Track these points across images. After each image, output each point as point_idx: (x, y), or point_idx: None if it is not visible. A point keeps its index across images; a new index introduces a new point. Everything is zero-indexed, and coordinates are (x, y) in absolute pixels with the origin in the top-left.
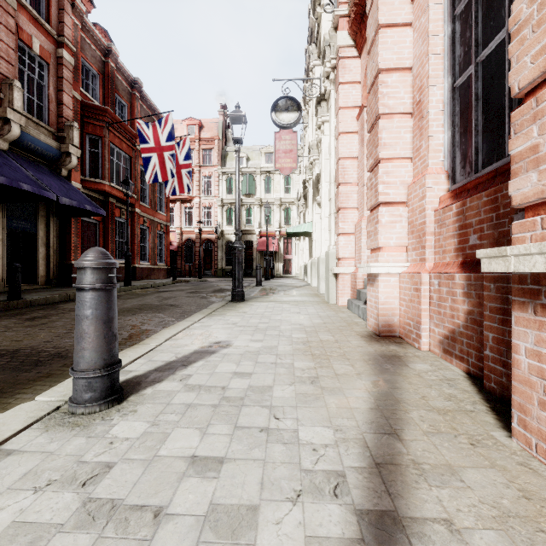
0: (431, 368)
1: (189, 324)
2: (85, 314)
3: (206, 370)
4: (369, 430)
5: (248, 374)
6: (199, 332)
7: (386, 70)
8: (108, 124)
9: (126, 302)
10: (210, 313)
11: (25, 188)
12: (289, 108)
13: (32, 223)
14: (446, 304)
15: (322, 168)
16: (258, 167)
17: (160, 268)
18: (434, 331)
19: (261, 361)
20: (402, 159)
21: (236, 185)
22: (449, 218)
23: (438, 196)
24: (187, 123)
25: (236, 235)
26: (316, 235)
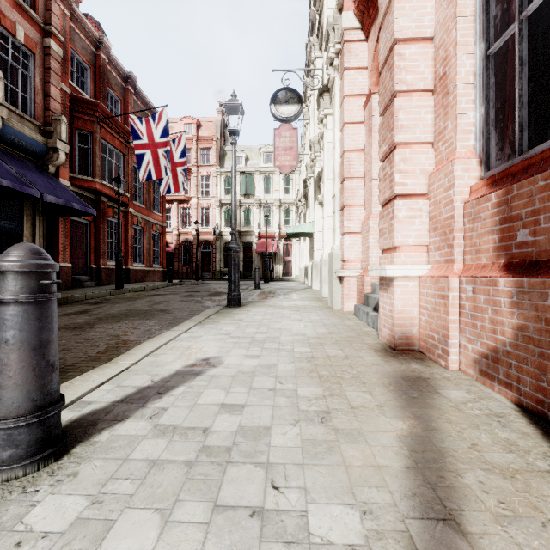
0: (469, 396)
1: (176, 335)
2: (3, 337)
3: (187, 401)
4: (413, 512)
5: (239, 408)
6: (186, 345)
7: (404, 40)
8: (99, 119)
9: (113, 307)
10: (202, 321)
11: (4, 184)
12: (289, 100)
13: (17, 222)
14: (484, 316)
15: (324, 164)
16: (257, 167)
17: (156, 270)
18: (467, 347)
19: (256, 386)
20: (421, 144)
21: (232, 180)
22: (485, 211)
23: (469, 185)
24: (184, 121)
25: (232, 234)
26: (318, 235)
